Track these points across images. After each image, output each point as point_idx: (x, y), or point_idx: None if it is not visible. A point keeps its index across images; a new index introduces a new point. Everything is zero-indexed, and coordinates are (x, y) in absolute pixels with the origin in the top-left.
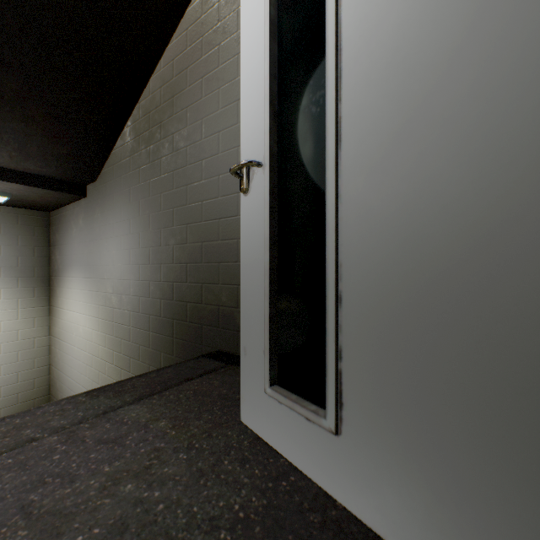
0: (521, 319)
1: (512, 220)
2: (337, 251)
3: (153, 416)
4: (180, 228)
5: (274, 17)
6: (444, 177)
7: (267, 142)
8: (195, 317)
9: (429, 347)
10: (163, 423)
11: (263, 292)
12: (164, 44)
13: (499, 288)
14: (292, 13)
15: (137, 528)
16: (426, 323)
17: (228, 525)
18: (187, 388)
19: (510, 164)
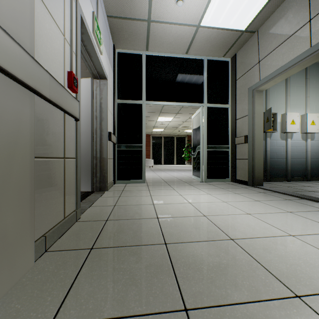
0: (85, 162)
1: (84, 154)
2: None
3: None
4: None
5: None
6: None
7: None
8: None
9: None
10: None
11: None
12: None
13: (83, 160)
14: None
15: None
16: None
17: None
18: None
19: (84, 149)
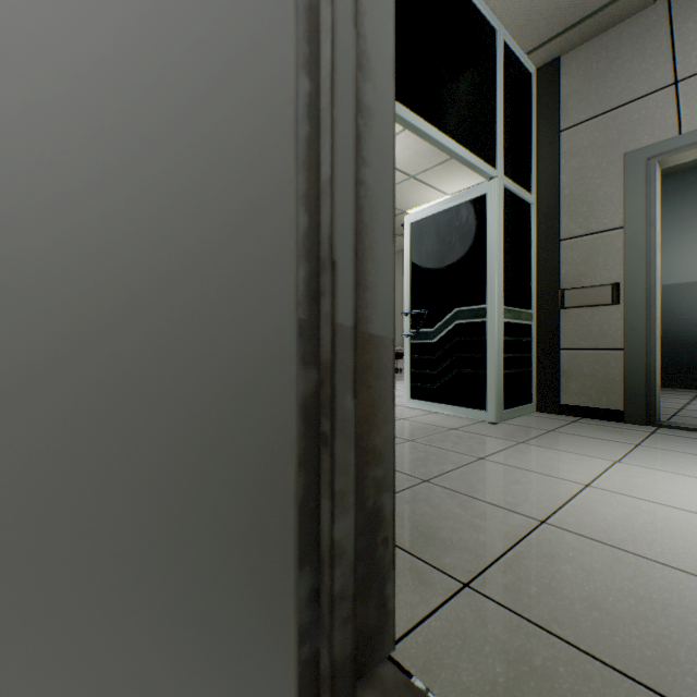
0: (192, 406)
1: (182, 274)
2: None
3: None
4: None
5: None
6: (80, 175)
7: None
8: None
9: (48, 487)
10: None
11: None
12: None
13: (166, 367)
14: None
15: None
16: (42, 443)
17: None
18: None
19: (180, 197)
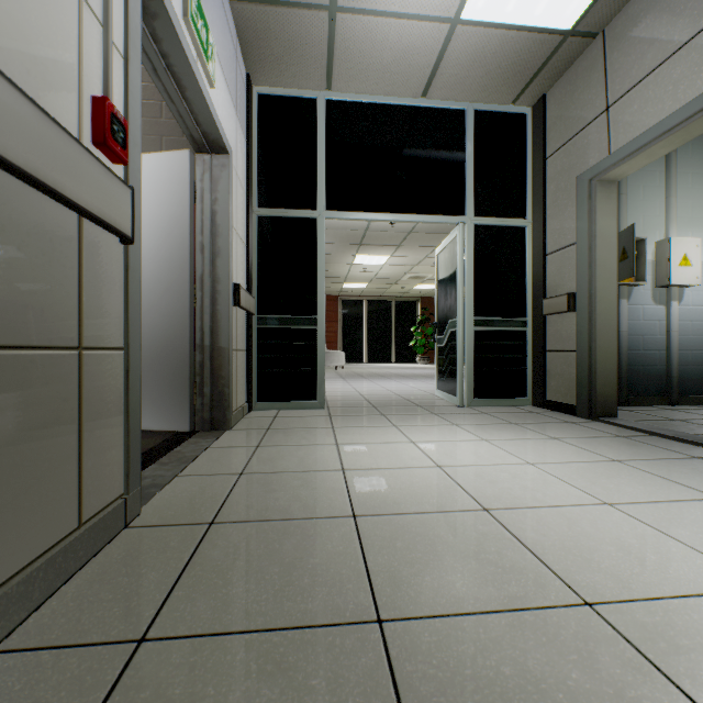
0: (174, 360)
1: (172, 338)
2: None
3: None
4: None
5: None
6: (160, 325)
7: None
8: None
9: (157, 369)
10: None
11: None
12: None
13: (170, 353)
14: None
15: None
16: (156, 363)
17: None
18: None
19: (172, 326)
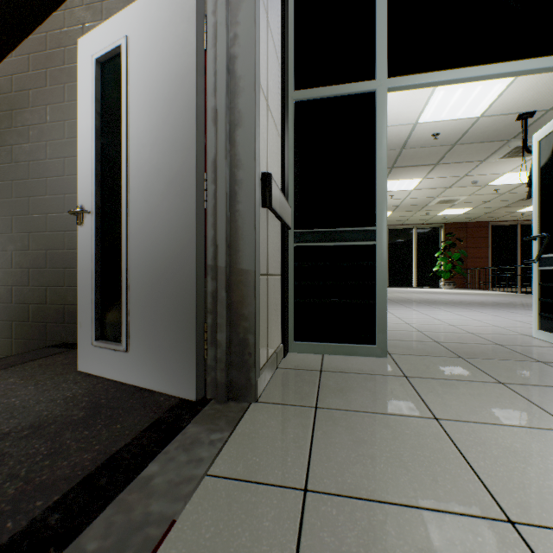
0: (176, 288)
1: (174, 256)
2: (127, 264)
3: (2, 378)
4: (21, 235)
5: (99, 127)
6: (160, 238)
7: (94, 199)
8: (39, 317)
9: (156, 302)
10: (12, 379)
11: (92, 286)
12: (1, 56)
13: (172, 279)
14: (109, 131)
15: (4, 408)
16: (156, 293)
17: (63, 399)
18: (33, 364)
19: (174, 238)
